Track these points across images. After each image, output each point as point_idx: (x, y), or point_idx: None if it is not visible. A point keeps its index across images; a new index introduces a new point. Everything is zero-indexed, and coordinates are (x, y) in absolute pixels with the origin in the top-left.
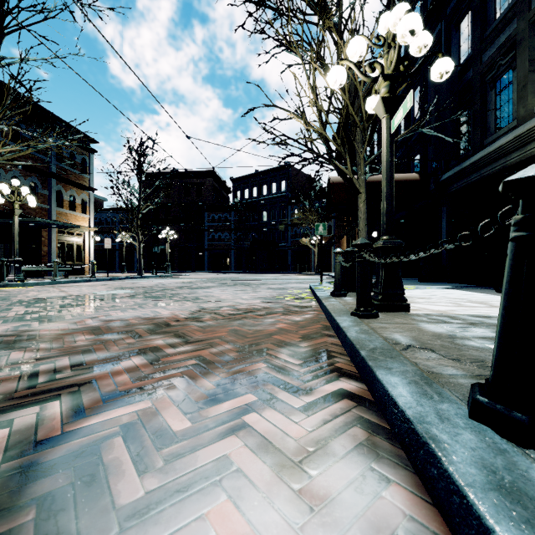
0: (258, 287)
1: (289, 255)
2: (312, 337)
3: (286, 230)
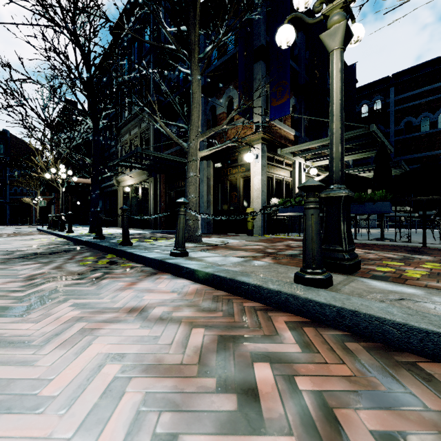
0: (3, 230)
1: (8, 210)
2: (41, 234)
3: (4, 188)
